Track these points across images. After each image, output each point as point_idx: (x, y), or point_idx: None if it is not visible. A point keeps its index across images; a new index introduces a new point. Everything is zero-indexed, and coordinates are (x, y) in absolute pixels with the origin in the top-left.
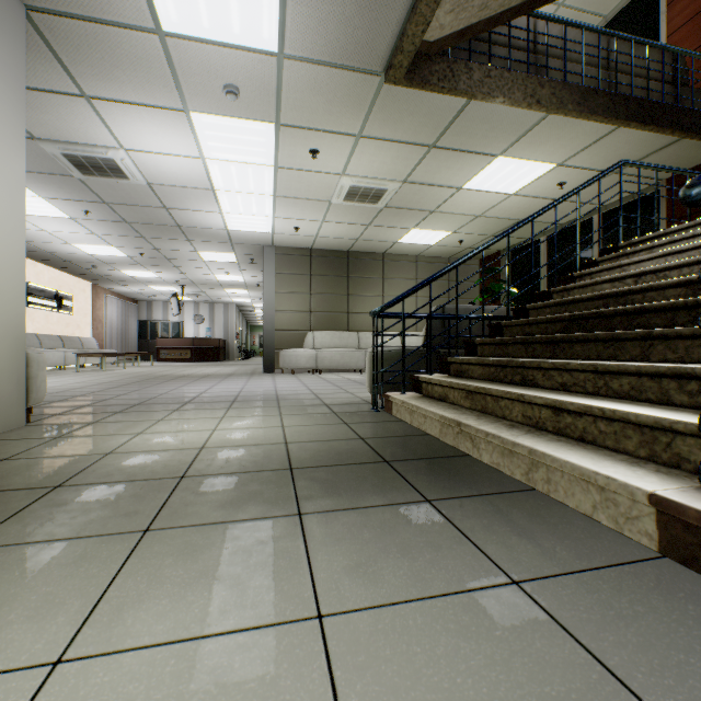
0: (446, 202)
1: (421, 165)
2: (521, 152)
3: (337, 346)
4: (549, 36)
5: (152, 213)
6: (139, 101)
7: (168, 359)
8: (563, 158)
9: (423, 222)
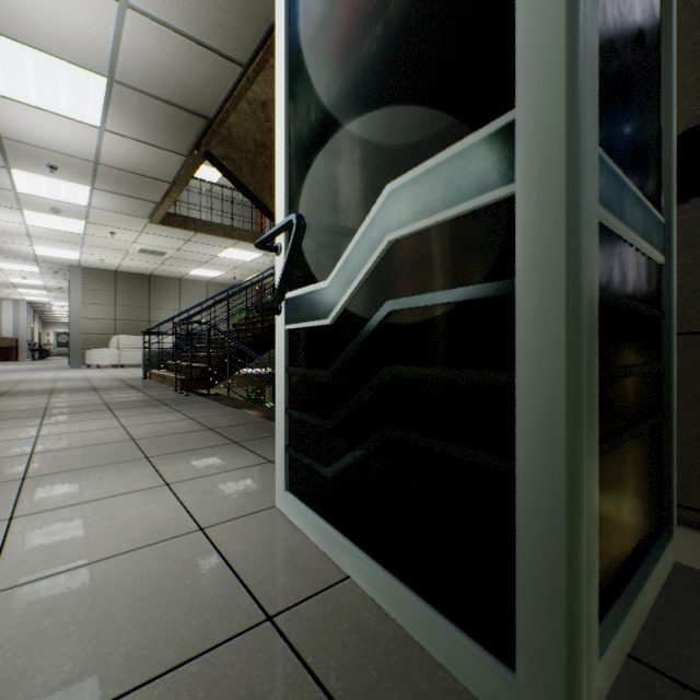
0: None
1: None
2: None
3: None
4: None
5: None
6: None
7: None
8: None
9: None
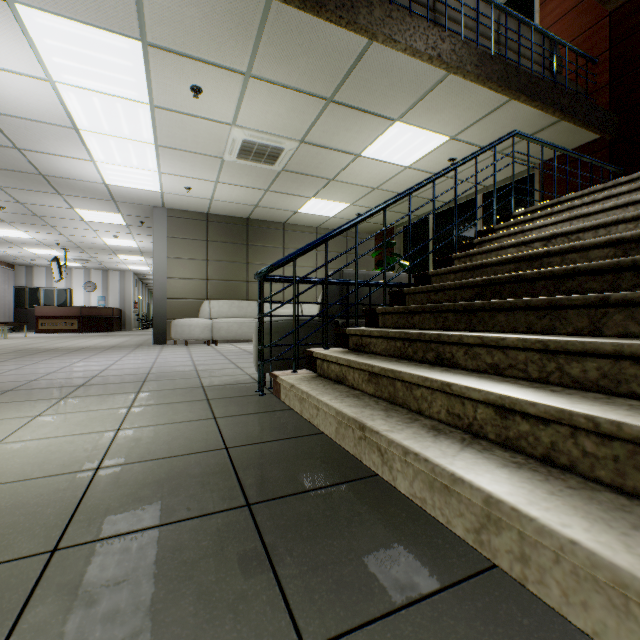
0: (344, 170)
1: (318, 123)
2: (419, 119)
3: (236, 316)
4: None
5: (1, 153)
6: None
7: (49, 330)
8: (456, 130)
9: (322, 191)
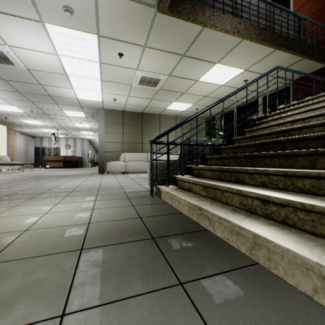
0: (190, 88)
1: (178, 66)
2: (228, 62)
3: (137, 160)
4: (242, 0)
5: (33, 87)
6: (11, 12)
7: (50, 167)
8: (247, 66)
9: (179, 98)
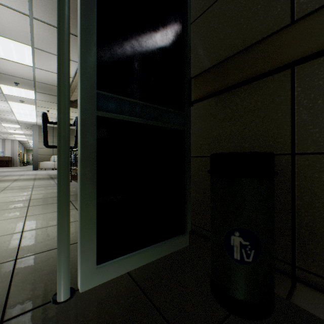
0: None
1: None
2: None
3: None
4: None
5: None
6: None
7: None
8: None
9: None
